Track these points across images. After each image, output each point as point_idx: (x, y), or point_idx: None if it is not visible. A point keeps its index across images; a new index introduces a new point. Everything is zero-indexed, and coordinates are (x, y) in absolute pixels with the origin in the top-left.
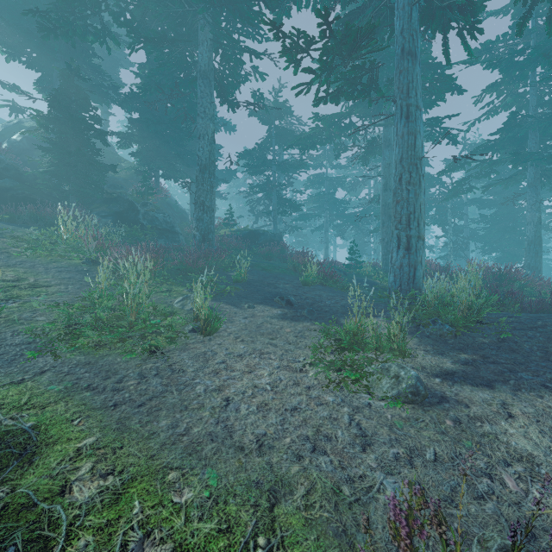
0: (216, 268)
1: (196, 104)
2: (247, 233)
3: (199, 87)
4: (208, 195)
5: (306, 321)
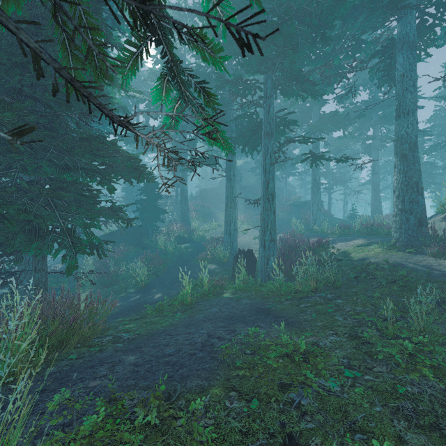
0: None
1: None
2: (301, 203)
3: None
4: None
5: None
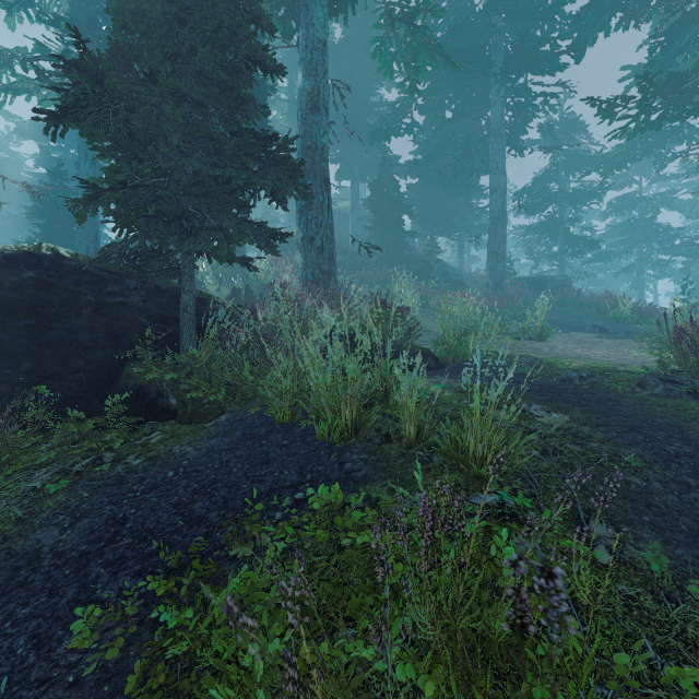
0: (513, 311)
1: (475, 156)
2: (530, 280)
3: (491, 146)
4: (501, 245)
5: (624, 338)
